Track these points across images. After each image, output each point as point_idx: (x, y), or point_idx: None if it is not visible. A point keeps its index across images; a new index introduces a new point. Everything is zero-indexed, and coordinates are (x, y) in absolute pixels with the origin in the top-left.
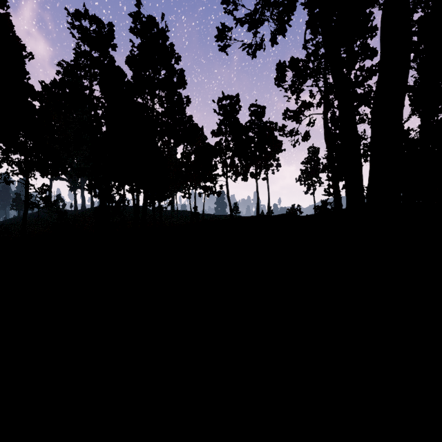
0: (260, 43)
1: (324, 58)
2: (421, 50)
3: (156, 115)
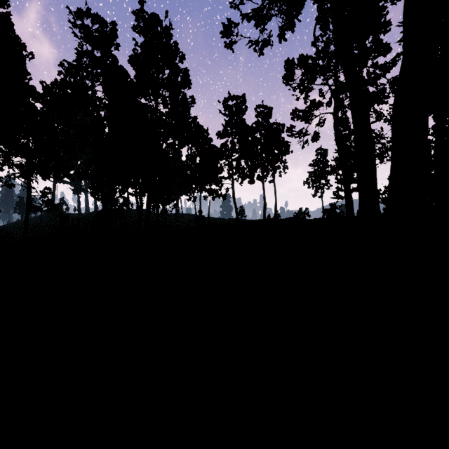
0: (268, 40)
1: (335, 55)
2: None
3: (160, 116)
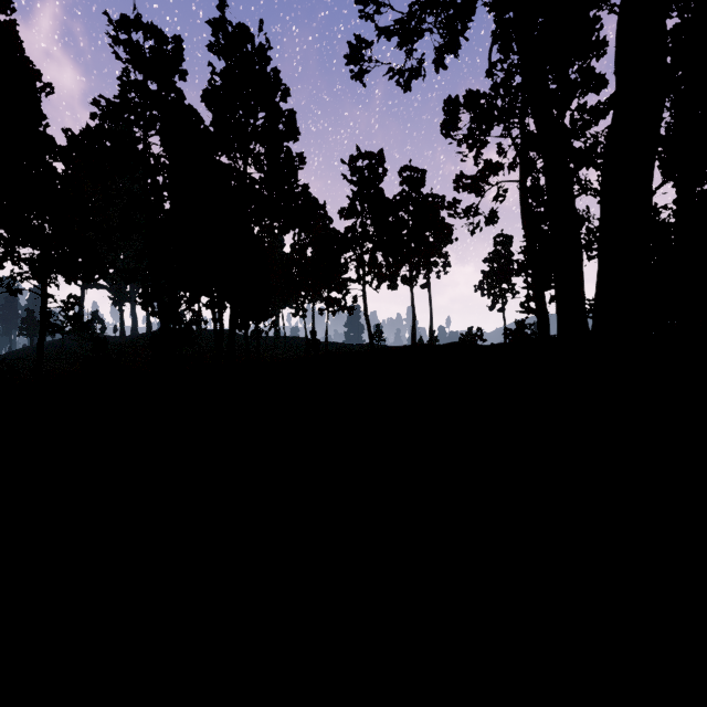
0: (418, 68)
1: (522, 91)
2: (678, 79)
3: (250, 184)
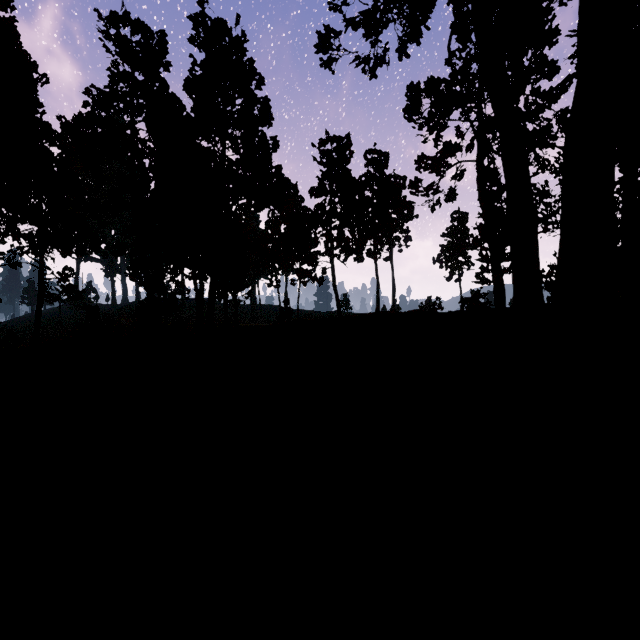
0: (383, 56)
1: (479, 77)
2: None
3: (228, 165)
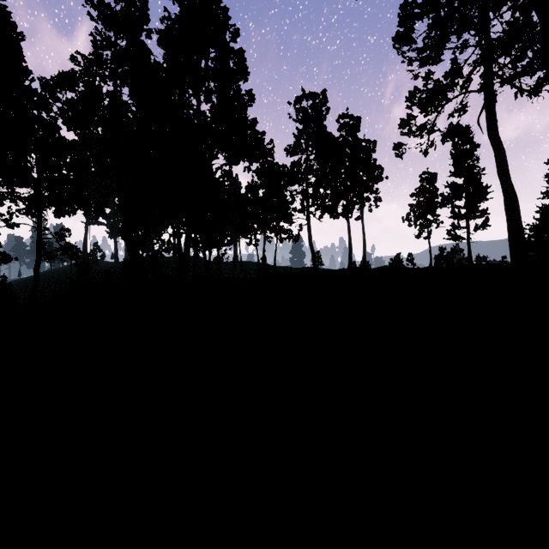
0: None
1: None
2: None
3: (202, 119)
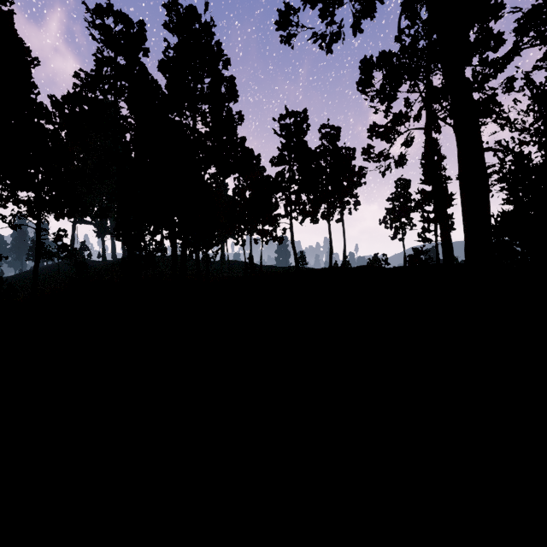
0: (338, 32)
1: (427, 51)
2: None
3: (198, 137)
